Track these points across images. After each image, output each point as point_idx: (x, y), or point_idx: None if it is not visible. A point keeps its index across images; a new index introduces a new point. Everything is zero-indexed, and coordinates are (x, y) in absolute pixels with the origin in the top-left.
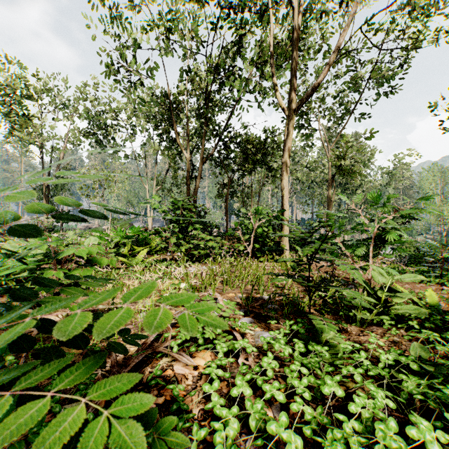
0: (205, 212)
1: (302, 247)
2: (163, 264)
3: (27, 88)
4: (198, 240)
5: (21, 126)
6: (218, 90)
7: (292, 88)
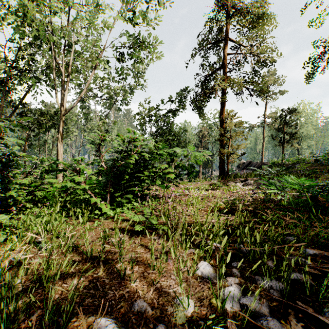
0: None
1: None
2: None
3: None
4: None
5: None
6: (17, 75)
7: (61, 105)
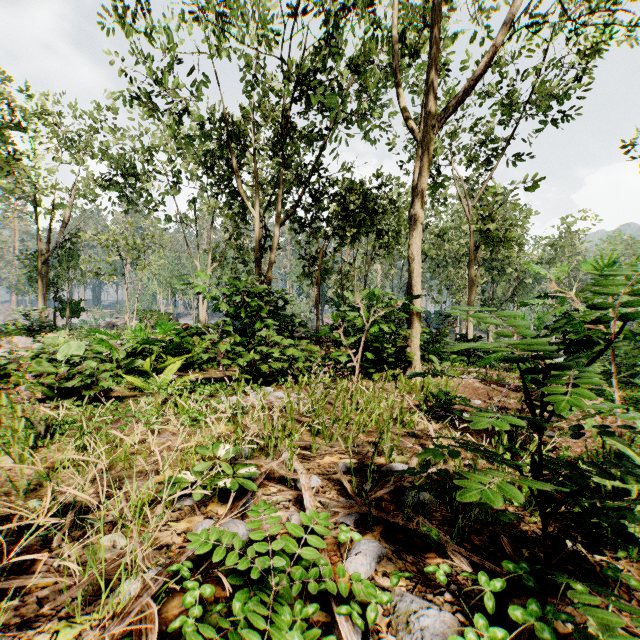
0: (284, 299)
1: (436, 355)
2: (204, 391)
3: (10, 109)
4: (269, 347)
5: (0, 168)
6: (304, 112)
7: (427, 91)
